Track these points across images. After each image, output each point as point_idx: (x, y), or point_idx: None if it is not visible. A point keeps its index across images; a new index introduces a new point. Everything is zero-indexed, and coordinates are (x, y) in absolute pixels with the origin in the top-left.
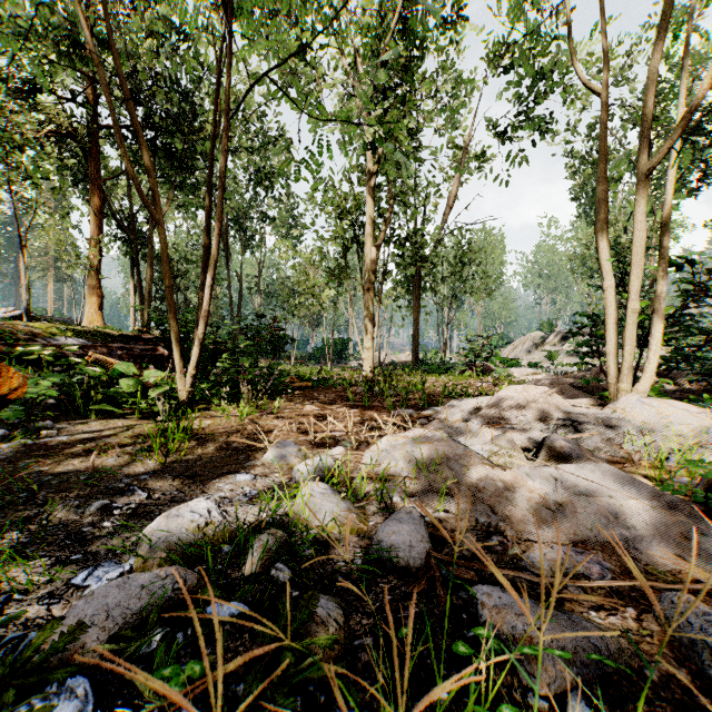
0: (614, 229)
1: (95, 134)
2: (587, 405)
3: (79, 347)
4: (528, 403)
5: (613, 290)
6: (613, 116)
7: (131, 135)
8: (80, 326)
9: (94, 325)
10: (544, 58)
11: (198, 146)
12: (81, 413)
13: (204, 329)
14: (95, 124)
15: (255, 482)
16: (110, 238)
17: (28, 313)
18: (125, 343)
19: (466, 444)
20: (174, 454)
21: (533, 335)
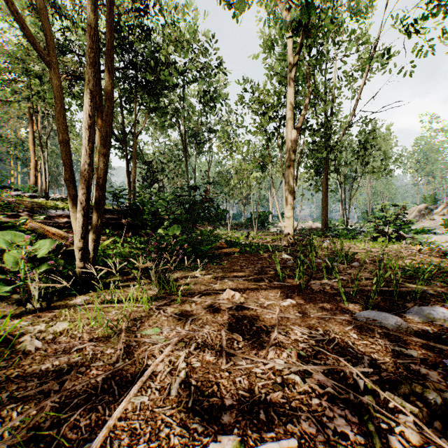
0: None
1: (99, 77)
2: None
3: (55, 217)
4: None
5: None
6: None
7: (123, 78)
8: None
9: None
10: None
11: (162, 76)
12: None
13: (85, 189)
14: (99, 70)
15: None
16: None
17: (45, 194)
18: None
19: None
20: None
21: (419, 207)
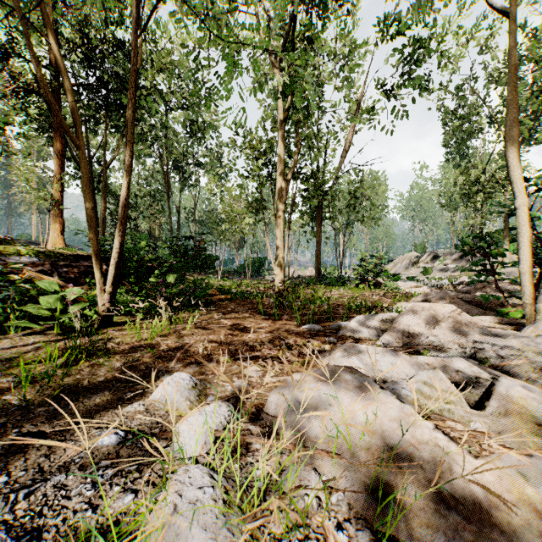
0: (476, 170)
1: (57, 91)
2: (494, 323)
3: (28, 265)
4: (437, 322)
5: (526, 208)
6: (476, 79)
7: (89, 93)
8: (38, 247)
9: (56, 246)
10: (424, 27)
11: (142, 101)
12: (4, 328)
13: (118, 249)
14: (57, 83)
15: (121, 447)
16: (70, 176)
17: None
18: (74, 261)
19: (384, 376)
20: (51, 390)
21: (409, 255)
